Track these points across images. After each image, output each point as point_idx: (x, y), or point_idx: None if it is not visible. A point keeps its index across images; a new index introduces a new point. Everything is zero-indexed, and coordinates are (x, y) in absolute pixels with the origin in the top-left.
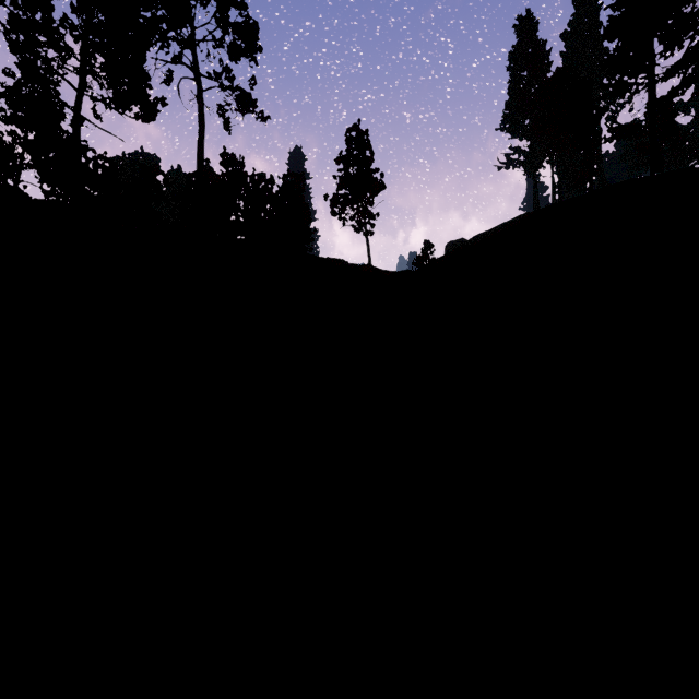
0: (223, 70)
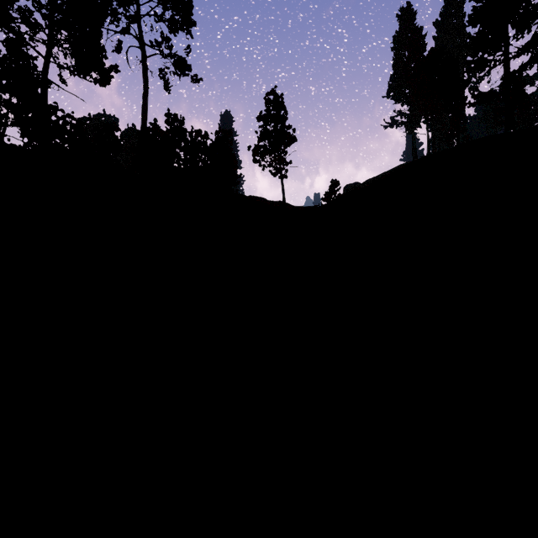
0: (163, 39)
